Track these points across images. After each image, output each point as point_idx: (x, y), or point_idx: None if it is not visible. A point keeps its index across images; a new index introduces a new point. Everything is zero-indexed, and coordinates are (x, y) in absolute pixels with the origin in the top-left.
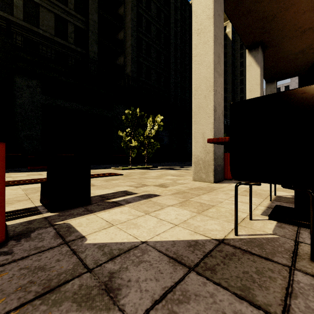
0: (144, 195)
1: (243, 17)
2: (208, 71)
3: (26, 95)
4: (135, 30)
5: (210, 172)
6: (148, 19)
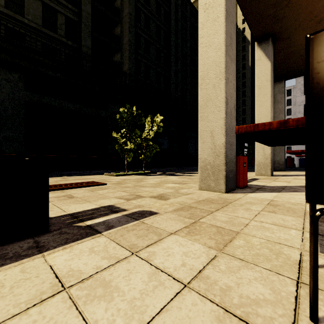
0: (135, 213)
1: (254, 1)
2: (218, 55)
3: (5, 90)
4: (133, 25)
5: (220, 179)
6: (147, 15)
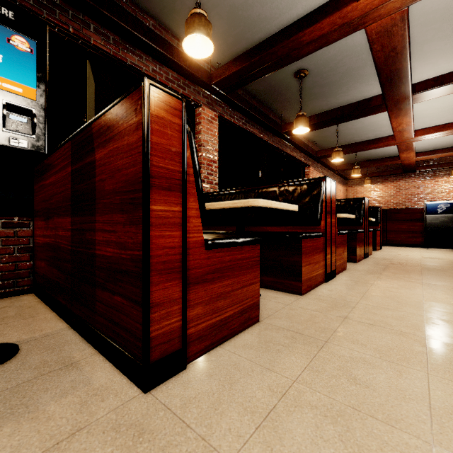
0: None
1: None
2: None
3: None
4: None
5: None
6: None
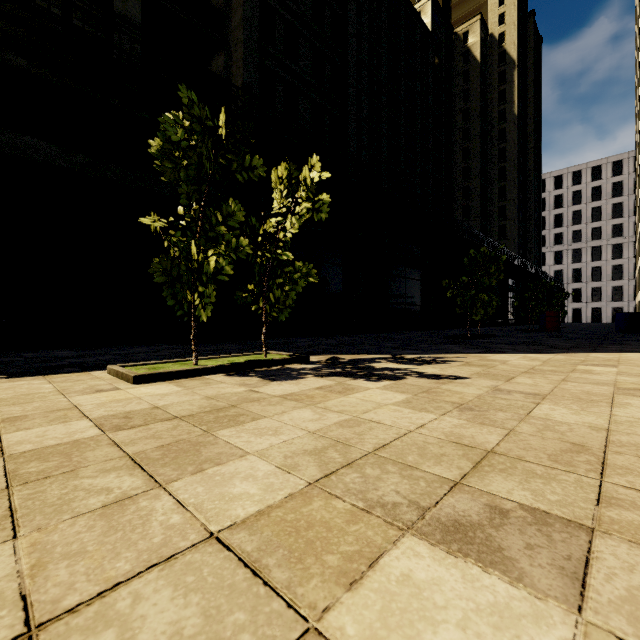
0: None
1: None
2: None
3: None
4: None
5: None
6: None
